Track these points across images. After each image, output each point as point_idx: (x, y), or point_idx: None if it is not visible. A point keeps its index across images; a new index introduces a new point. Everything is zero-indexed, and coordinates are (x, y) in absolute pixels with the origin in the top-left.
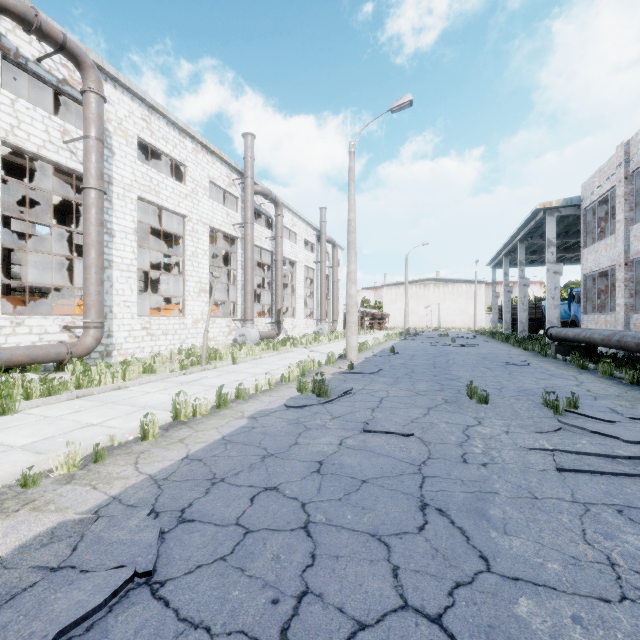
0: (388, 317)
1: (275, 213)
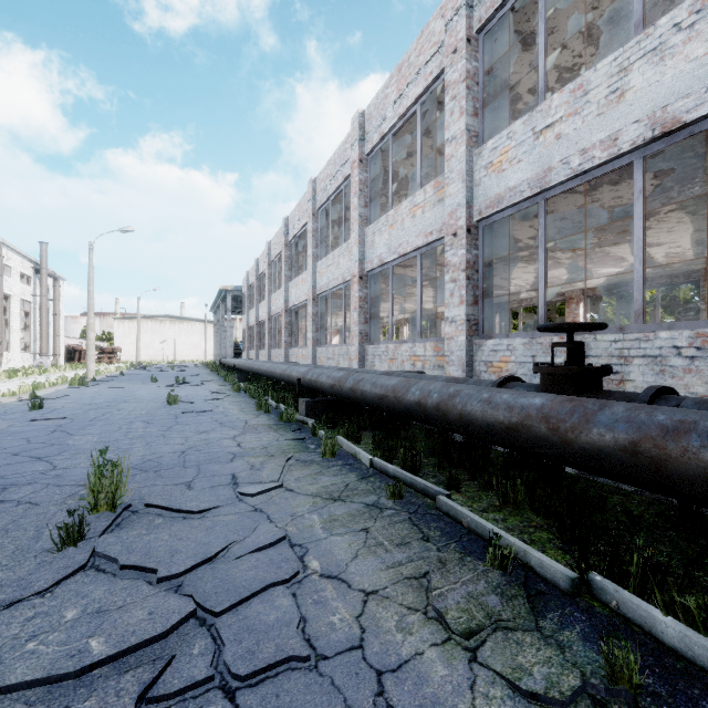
0: (120, 351)
1: None
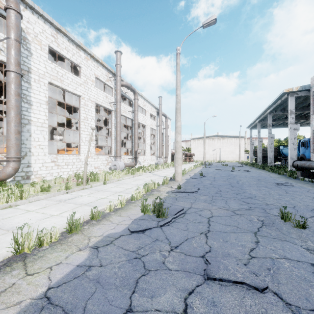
0: (194, 155)
1: (134, 97)
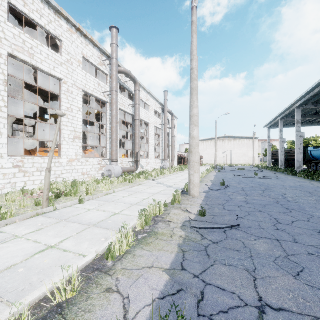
0: (202, 158)
1: (134, 88)
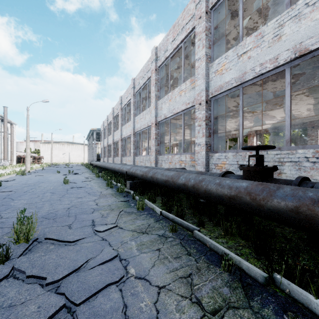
0: (43, 158)
1: None
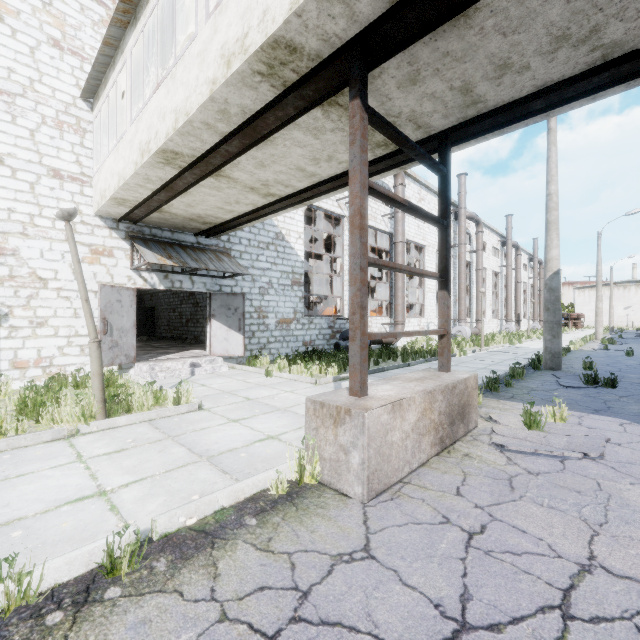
0: (584, 317)
1: (515, 253)
